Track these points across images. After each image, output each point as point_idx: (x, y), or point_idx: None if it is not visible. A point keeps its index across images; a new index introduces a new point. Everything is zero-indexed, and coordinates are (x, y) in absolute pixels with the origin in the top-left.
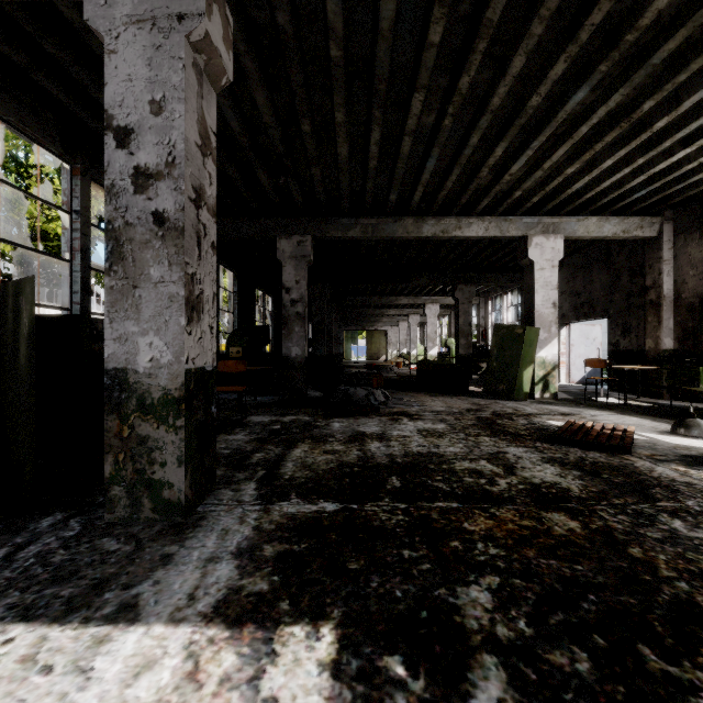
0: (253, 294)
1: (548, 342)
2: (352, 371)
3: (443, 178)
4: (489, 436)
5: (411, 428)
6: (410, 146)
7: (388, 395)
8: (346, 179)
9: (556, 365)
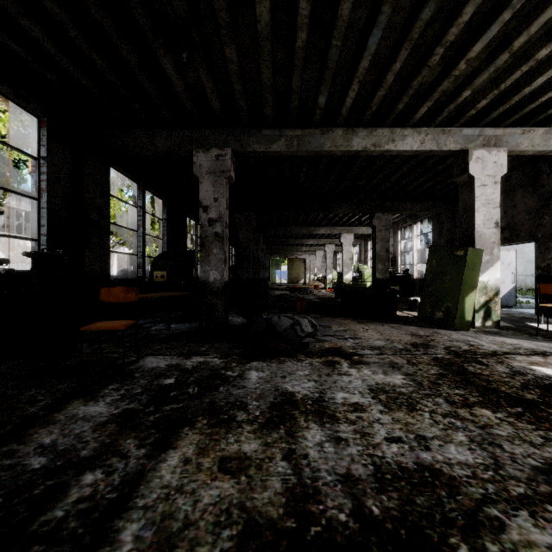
0: (183, 222)
1: (490, 265)
2: (276, 293)
3: (383, 70)
4: (487, 407)
5: (359, 385)
6: (352, 2)
7: (315, 325)
8: (268, 69)
9: (499, 290)
